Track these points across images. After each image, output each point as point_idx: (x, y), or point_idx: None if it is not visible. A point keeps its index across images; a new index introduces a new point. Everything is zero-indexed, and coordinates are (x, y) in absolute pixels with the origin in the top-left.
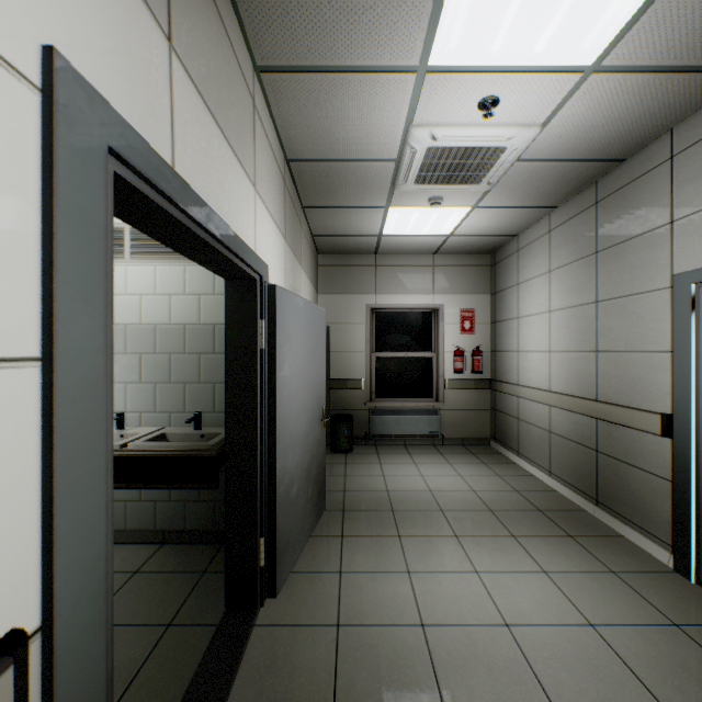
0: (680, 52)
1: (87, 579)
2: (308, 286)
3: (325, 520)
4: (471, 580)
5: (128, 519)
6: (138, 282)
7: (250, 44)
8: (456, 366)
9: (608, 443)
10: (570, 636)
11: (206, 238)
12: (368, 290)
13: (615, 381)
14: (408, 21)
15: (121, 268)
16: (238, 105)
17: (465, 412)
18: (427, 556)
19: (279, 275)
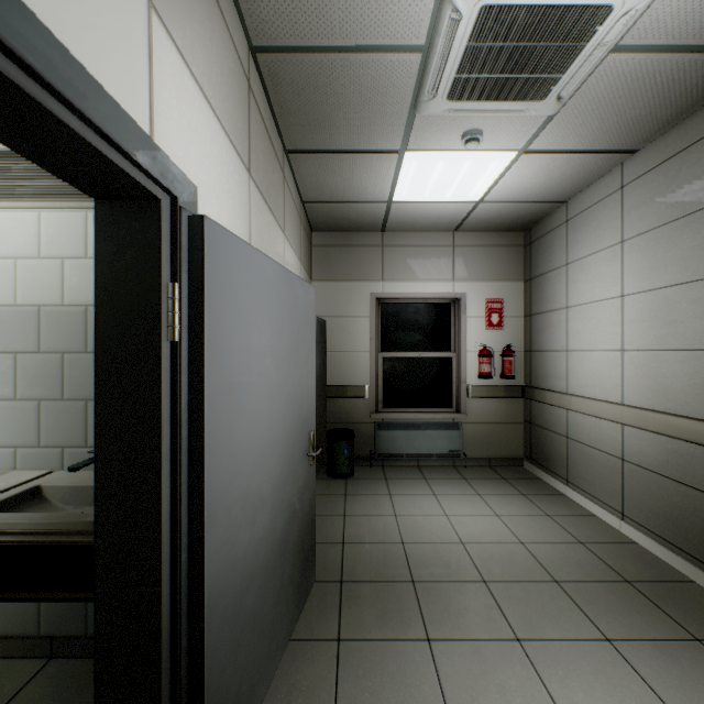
0: None
1: None
2: (297, 266)
3: (313, 603)
4: None
5: None
6: (12, 238)
7: None
8: (483, 370)
9: None
10: None
11: None
12: (373, 275)
13: None
14: None
15: None
16: None
17: (492, 426)
18: (480, 693)
19: (233, 223)
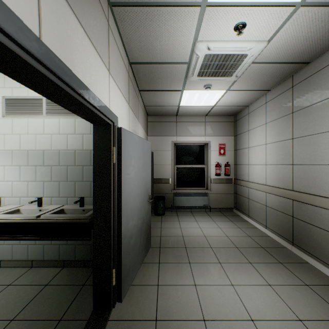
0: None
1: None
2: (142, 131)
3: (150, 253)
4: (229, 290)
5: (45, 254)
6: (50, 127)
7: None
8: (217, 172)
9: (299, 213)
10: (289, 328)
11: (71, 93)
12: (172, 134)
13: (304, 180)
14: None
15: (41, 120)
16: (97, 20)
17: (221, 195)
18: (205, 275)
19: (125, 123)
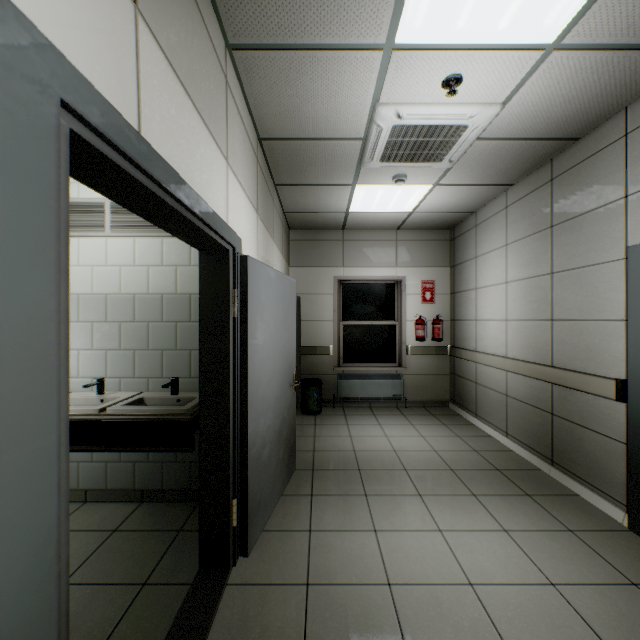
0: (639, 29)
1: (33, 565)
2: (280, 259)
3: (295, 479)
4: (435, 539)
5: (109, 479)
6: (118, 254)
7: (222, 21)
8: (418, 334)
9: (563, 407)
10: (533, 596)
11: (176, 206)
12: (335, 263)
13: (570, 348)
14: None
15: (101, 240)
16: (210, 80)
17: (426, 377)
18: (392, 515)
19: (251, 247)
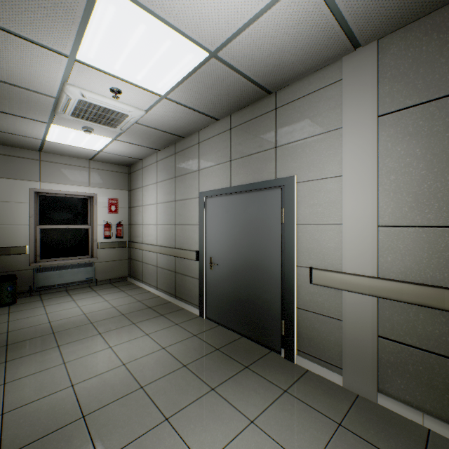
0: (195, 104)
1: None
2: None
3: None
4: (107, 352)
5: None
6: None
7: None
8: (106, 234)
9: (179, 267)
10: (154, 356)
11: None
12: (32, 177)
13: (182, 238)
14: (61, 31)
15: None
16: None
17: (112, 262)
18: (79, 350)
19: None
